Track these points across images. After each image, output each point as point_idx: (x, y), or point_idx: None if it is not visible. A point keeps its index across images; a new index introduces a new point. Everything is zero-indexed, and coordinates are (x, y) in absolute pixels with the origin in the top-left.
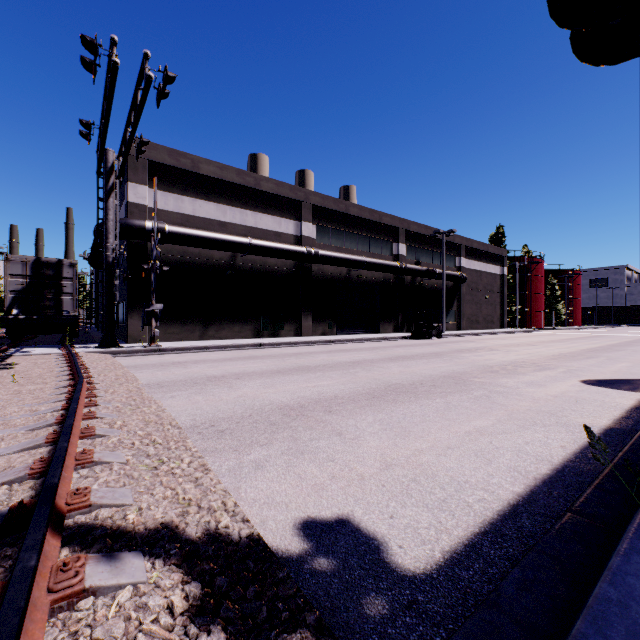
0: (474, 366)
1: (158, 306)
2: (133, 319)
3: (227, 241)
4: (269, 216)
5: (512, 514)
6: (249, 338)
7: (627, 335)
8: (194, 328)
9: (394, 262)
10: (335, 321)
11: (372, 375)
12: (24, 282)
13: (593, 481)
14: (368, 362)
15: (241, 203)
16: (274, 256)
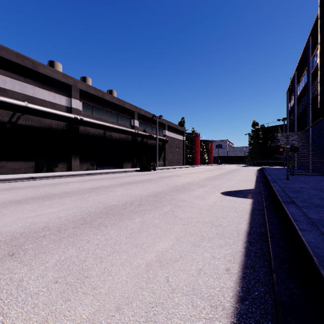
0: (168, 186)
1: None
2: None
3: (4, 102)
4: (46, 91)
5: None
6: (28, 173)
7: (230, 168)
8: None
9: (131, 129)
10: (96, 161)
11: (99, 198)
12: None
13: None
14: (104, 187)
15: (20, 77)
16: (48, 117)
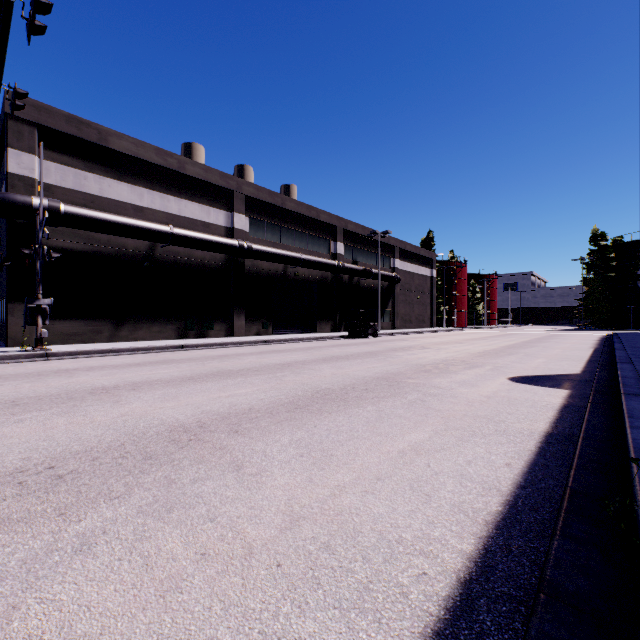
0: (408, 365)
1: (46, 301)
2: (16, 317)
3: (143, 228)
4: (196, 204)
5: (465, 604)
6: (172, 339)
7: (535, 333)
8: (101, 328)
9: (332, 260)
10: (271, 320)
11: (301, 379)
12: None
13: (557, 523)
14: (299, 364)
15: (162, 187)
16: (201, 248)
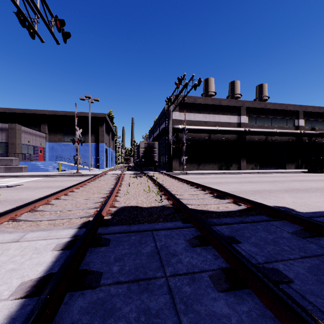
0: None
1: (185, 157)
2: (174, 162)
3: (208, 129)
4: (225, 116)
5: None
6: (216, 170)
7: None
8: (194, 165)
9: (295, 130)
10: (258, 163)
11: (285, 185)
12: (144, 150)
13: None
14: (281, 181)
15: (212, 112)
16: (228, 134)
